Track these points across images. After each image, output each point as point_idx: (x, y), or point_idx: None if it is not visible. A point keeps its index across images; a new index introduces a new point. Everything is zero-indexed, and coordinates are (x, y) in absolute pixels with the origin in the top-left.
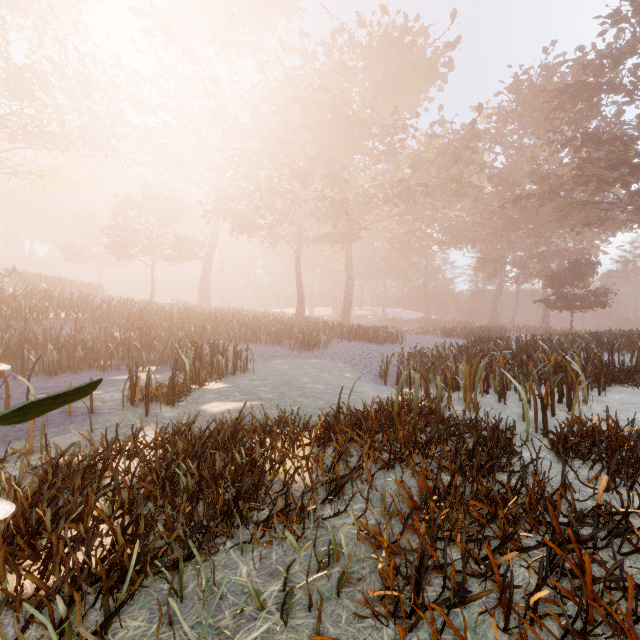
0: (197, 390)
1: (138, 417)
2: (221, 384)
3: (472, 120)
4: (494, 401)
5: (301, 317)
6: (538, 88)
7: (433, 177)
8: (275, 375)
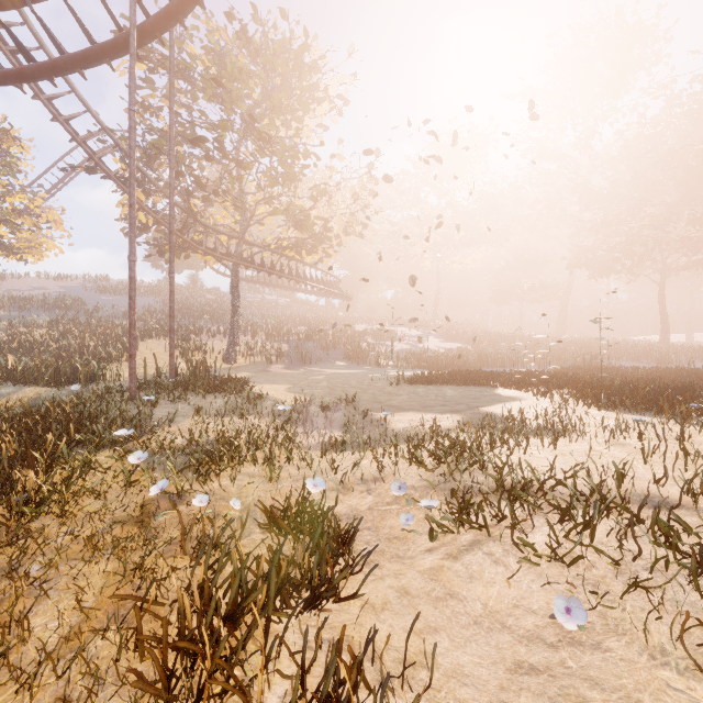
0: None
1: None
2: None
3: None
4: None
5: (664, 343)
6: None
7: None
8: None
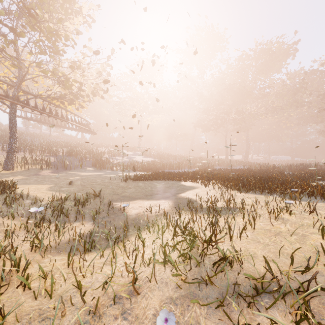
0: None
1: None
2: None
3: (302, 78)
4: None
5: (227, 159)
6: None
7: (285, 101)
8: None
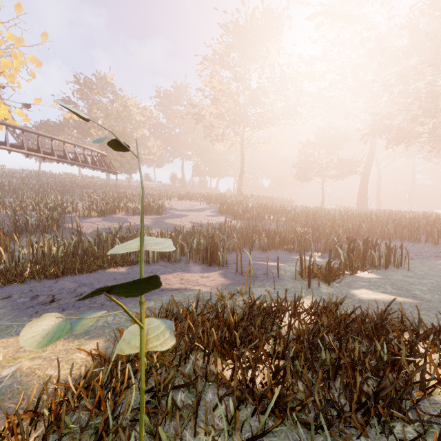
0: (349, 276)
1: (303, 287)
2: (372, 274)
3: None
4: None
5: None
6: None
7: None
8: (436, 275)
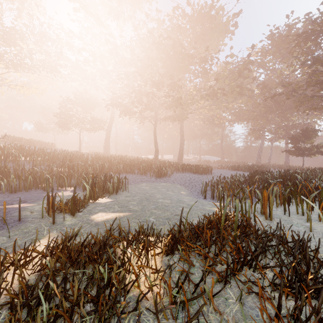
0: (92, 203)
1: (48, 224)
2: (108, 199)
3: (248, 53)
4: (280, 213)
5: (156, 160)
6: (284, 36)
7: (227, 85)
8: (141, 193)
